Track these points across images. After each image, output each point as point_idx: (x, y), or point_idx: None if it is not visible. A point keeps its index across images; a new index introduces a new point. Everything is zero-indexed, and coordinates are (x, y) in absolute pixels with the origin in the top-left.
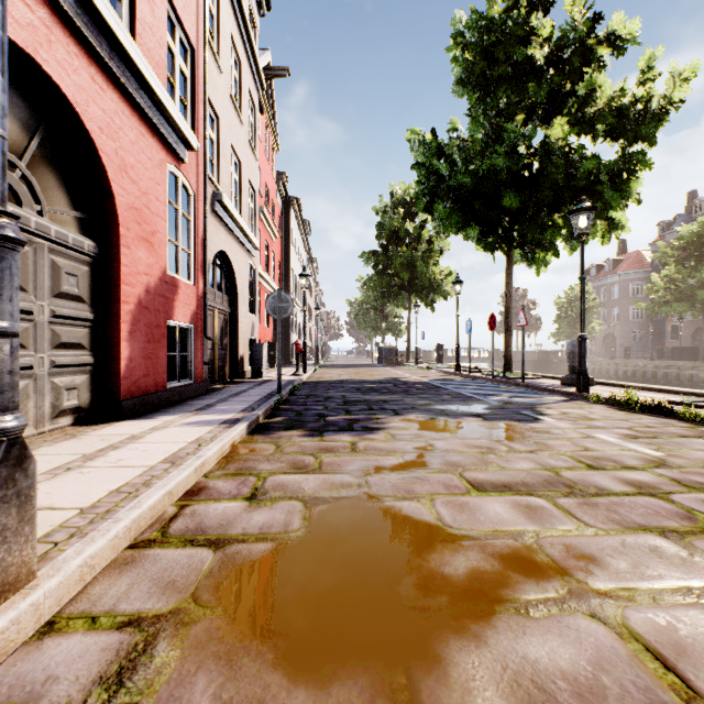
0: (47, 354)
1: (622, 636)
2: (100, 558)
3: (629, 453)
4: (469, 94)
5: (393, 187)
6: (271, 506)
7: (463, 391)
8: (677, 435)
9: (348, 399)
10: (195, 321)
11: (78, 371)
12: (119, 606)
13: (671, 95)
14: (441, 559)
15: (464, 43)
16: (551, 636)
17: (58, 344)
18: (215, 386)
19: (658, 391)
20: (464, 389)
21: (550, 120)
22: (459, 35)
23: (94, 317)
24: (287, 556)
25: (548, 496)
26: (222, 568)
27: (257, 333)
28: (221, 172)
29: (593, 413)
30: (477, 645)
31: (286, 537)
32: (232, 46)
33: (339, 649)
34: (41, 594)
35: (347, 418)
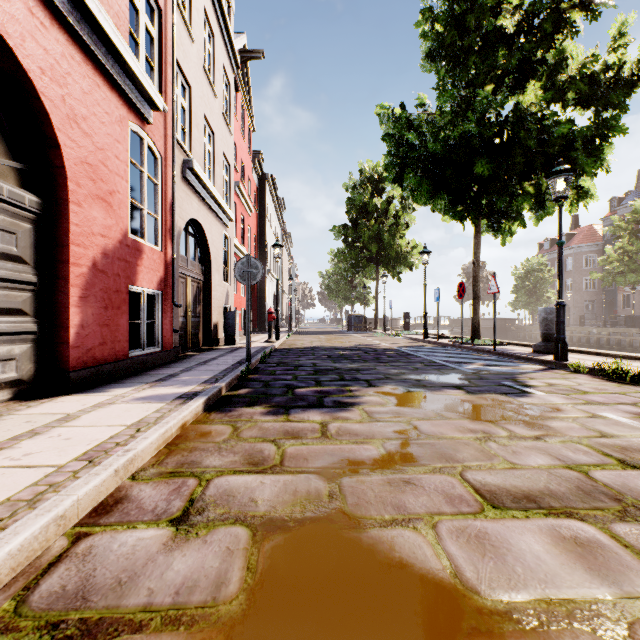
0: None
1: None
2: None
3: None
4: (437, 68)
5: (362, 165)
6: (204, 538)
7: (435, 358)
8: None
9: (318, 368)
10: (162, 288)
11: (17, 339)
12: None
13: None
14: None
15: (433, 17)
16: None
17: None
18: (186, 353)
19: (638, 359)
20: (436, 357)
21: (520, 89)
22: (427, 10)
23: (38, 280)
24: None
25: (596, 519)
26: None
27: (232, 302)
28: (193, 140)
29: (582, 384)
30: None
31: (212, 616)
32: (206, 20)
33: None
34: None
35: (317, 390)
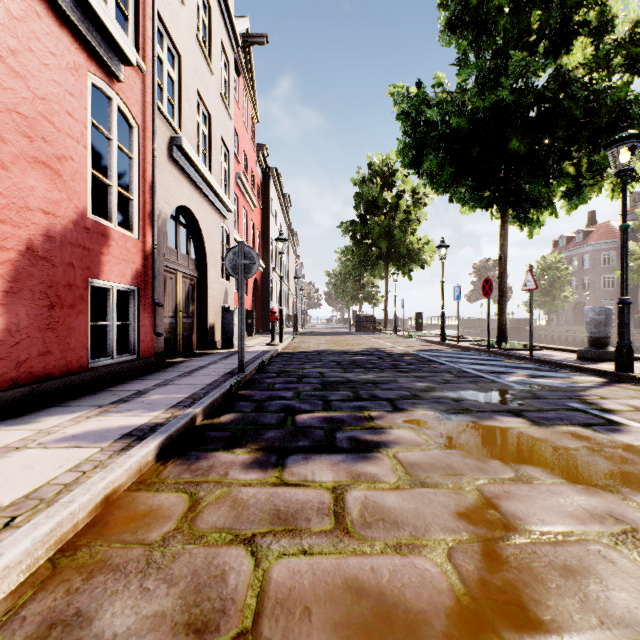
0: None
1: None
2: None
3: None
4: (457, 41)
5: (370, 158)
6: None
7: (463, 366)
8: None
9: (326, 380)
10: (139, 283)
11: None
12: None
13: None
14: None
15: None
16: None
17: None
18: (174, 360)
19: None
20: (463, 364)
21: (558, 55)
22: None
23: None
24: None
25: None
26: None
27: (232, 301)
28: (183, 117)
29: None
30: None
31: None
32: None
33: None
34: None
35: (325, 417)
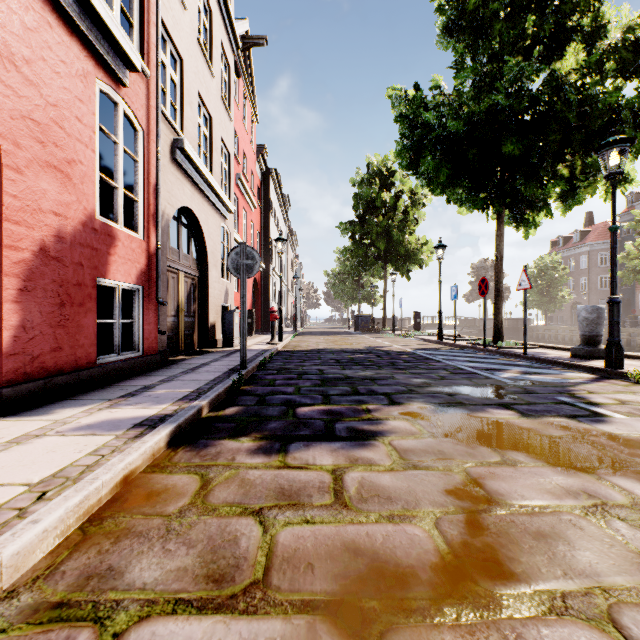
0: None
1: None
2: None
3: None
4: (454, 45)
5: (369, 159)
6: None
7: (459, 363)
8: None
9: (326, 376)
10: (143, 282)
11: None
12: None
13: None
14: None
15: None
16: None
17: None
18: (176, 357)
19: None
20: (459, 362)
21: (552, 59)
22: None
23: None
24: None
25: None
26: None
27: (232, 300)
28: (185, 119)
29: None
30: None
31: None
32: None
33: None
34: None
35: (325, 410)
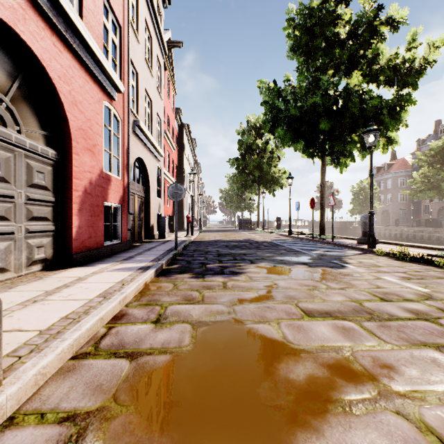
0: (24, 224)
1: (421, 429)
2: (50, 367)
3: (407, 290)
4: (297, 57)
5: (248, 117)
6: (169, 328)
7: (294, 247)
8: (436, 277)
9: (220, 253)
10: (122, 203)
11: (45, 235)
12: (61, 405)
13: (427, 57)
14: (287, 367)
15: (294, 25)
16: (370, 429)
17: (31, 218)
18: (135, 244)
19: (420, 247)
20: (295, 246)
21: (350, 74)
22: (291, 20)
23: (55, 200)
24: (180, 365)
25: (356, 320)
26: (135, 374)
27: (162, 210)
28: (139, 107)
29: (379, 262)
30: (317, 437)
31: (180, 350)
32: (146, 27)
33: (217, 440)
34: (4, 398)
35: (220, 265)
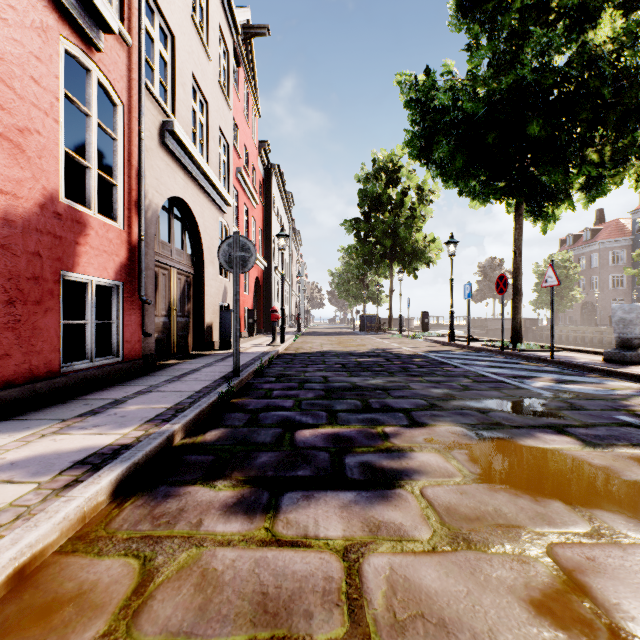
0: None
1: None
2: None
3: None
4: (468, 26)
5: (375, 154)
6: None
7: (479, 369)
8: None
9: (331, 385)
10: (124, 278)
11: None
12: None
13: None
14: None
15: None
16: None
17: None
18: (166, 362)
19: None
20: (479, 367)
21: (580, 33)
22: None
23: None
24: None
25: None
26: None
27: (231, 299)
28: (177, 101)
29: None
30: None
31: None
32: None
33: None
34: None
35: (331, 434)
